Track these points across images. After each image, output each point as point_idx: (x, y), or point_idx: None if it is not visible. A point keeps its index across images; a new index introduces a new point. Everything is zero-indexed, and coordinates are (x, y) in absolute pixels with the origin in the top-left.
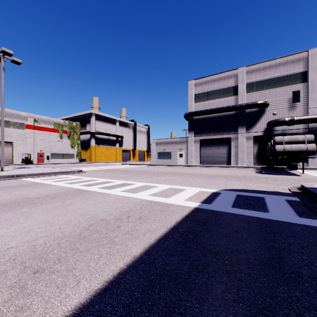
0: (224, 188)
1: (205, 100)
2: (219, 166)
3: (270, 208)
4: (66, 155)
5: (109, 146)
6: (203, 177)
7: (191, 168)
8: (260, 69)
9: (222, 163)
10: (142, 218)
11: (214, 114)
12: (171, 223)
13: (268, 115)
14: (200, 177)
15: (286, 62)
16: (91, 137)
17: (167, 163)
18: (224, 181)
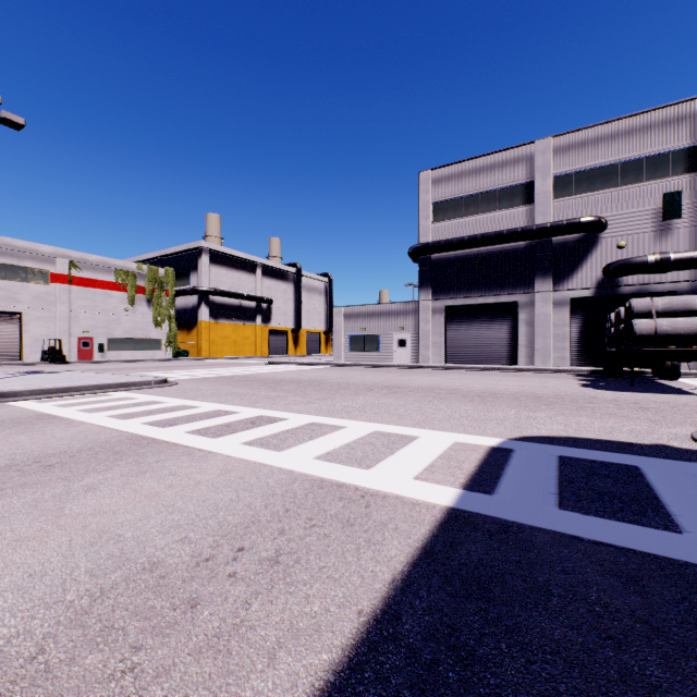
0: (518, 433)
1: (458, 217)
2: (490, 369)
3: (677, 514)
4: (144, 343)
5: (241, 322)
6: (458, 399)
7: (427, 372)
8: (586, 142)
9: (498, 360)
10: (281, 557)
11: (479, 247)
12: (376, 587)
13: (605, 249)
14: (450, 399)
15: (649, 124)
16: (200, 303)
17: (371, 361)
18: (511, 409)
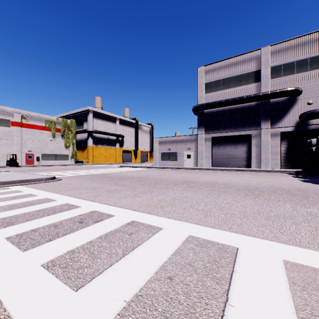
0: None
1: (219, 90)
2: (237, 170)
3: None
4: (60, 156)
5: (109, 146)
6: (236, 192)
7: (204, 172)
8: (290, 47)
9: (240, 165)
10: None
11: (230, 105)
12: None
13: (300, 105)
14: (230, 192)
15: None
16: (88, 137)
17: (172, 166)
18: (284, 204)
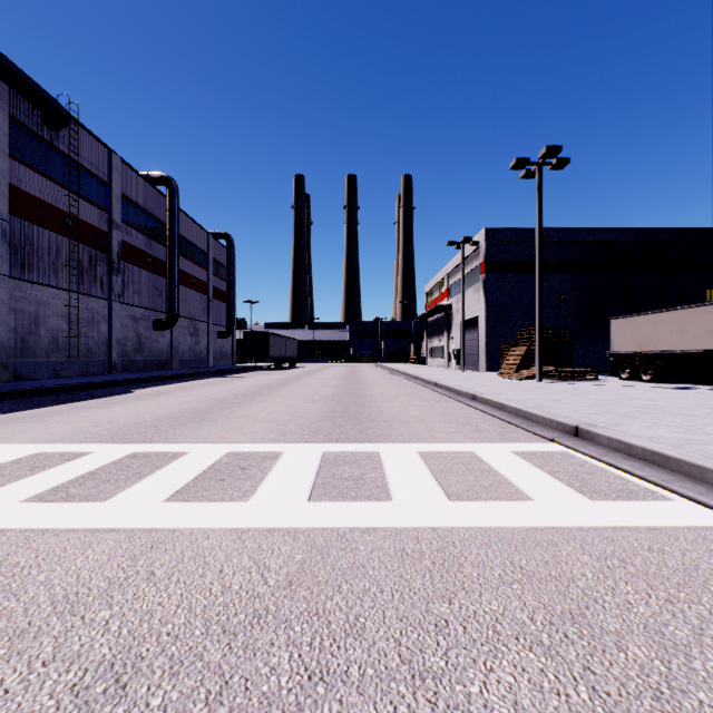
0: None
1: None
2: None
3: None
4: None
5: None
6: None
7: None
8: None
9: None
10: None
11: None
12: None
13: None
14: None
15: None
16: None
17: None
18: None
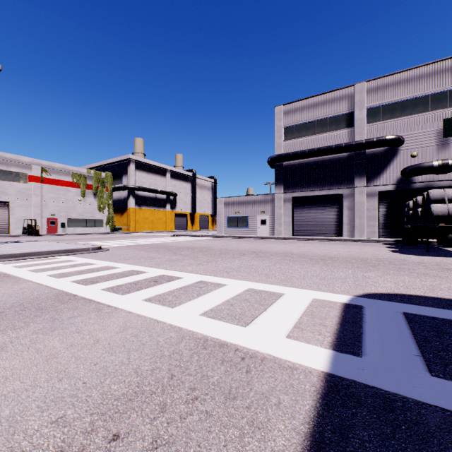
0: (361, 291)
1: (301, 136)
2: (324, 239)
3: None
4: (91, 222)
5: (156, 208)
6: (307, 261)
7: (281, 242)
8: (389, 84)
9: (328, 234)
10: None
11: (316, 157)
12: None
13: (403, 157)
14: (301, 261)
15: (433, 72)
16: (129, 195)
17: (242, 234)
18: (348, 270)
